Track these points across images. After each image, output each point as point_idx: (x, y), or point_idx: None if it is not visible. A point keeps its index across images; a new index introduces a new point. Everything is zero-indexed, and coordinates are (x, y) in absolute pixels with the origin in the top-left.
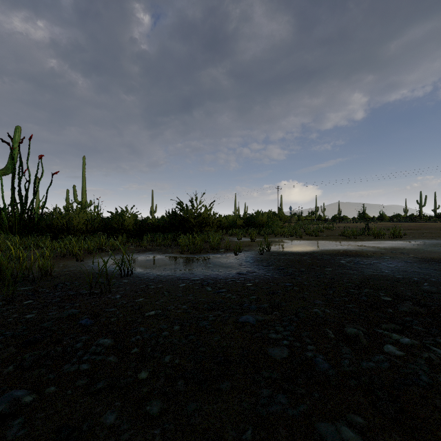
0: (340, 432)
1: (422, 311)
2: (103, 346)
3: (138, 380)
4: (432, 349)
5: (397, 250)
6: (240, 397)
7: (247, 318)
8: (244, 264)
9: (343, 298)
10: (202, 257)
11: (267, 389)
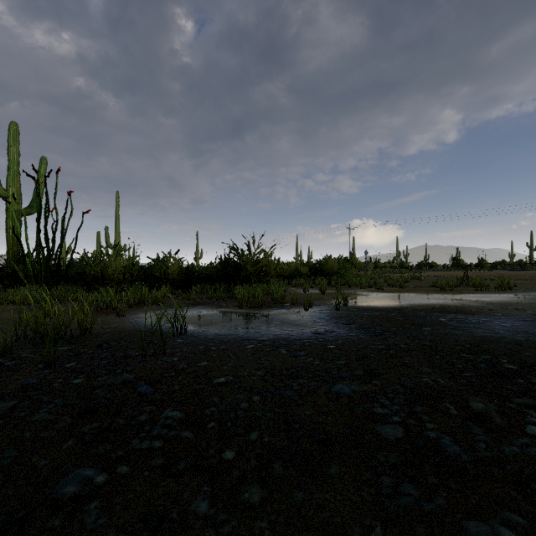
0: (498, 533)
1: None
2: (173, 418)
3: (224, 461)
4: None
5: (509, 305)
6: (356, 485)
7: (341, 387)
8: (318, 321)
9: (455, 365)
10: (265, 312)
11: (388, 477)
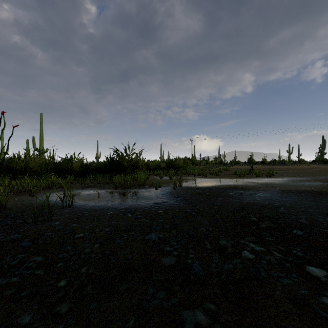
0: (196, 316)
1: (274, 227)
2: (35, 262)
3: (57, 288)
4: (273, 253)
5: (270, 185)
6: (131, 295)
7: (151, 236)
8: (161, 196)
9: (224, 219)
10: (130, 191)
11: (153, 288)
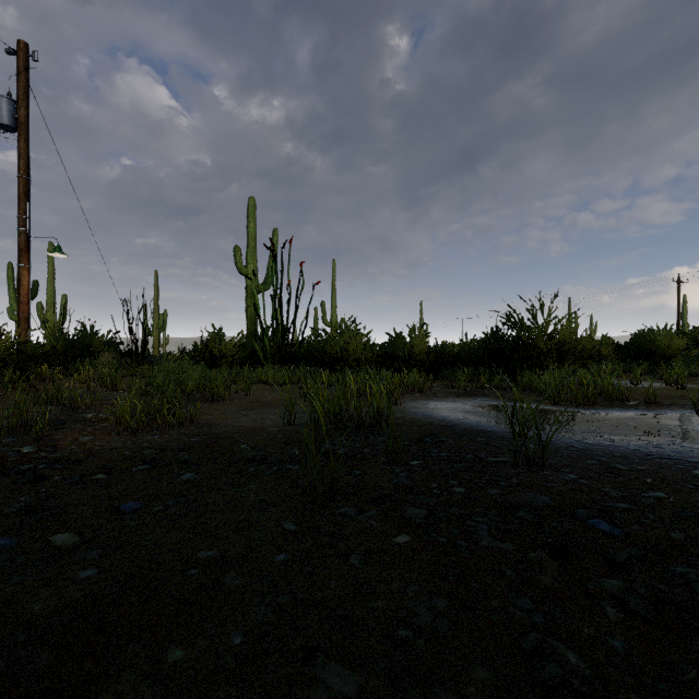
0: None
1: None
2: None
3: None
4: None
5: None
6: None
7: None
8: None
9: None
10: (611, 413)
11: None
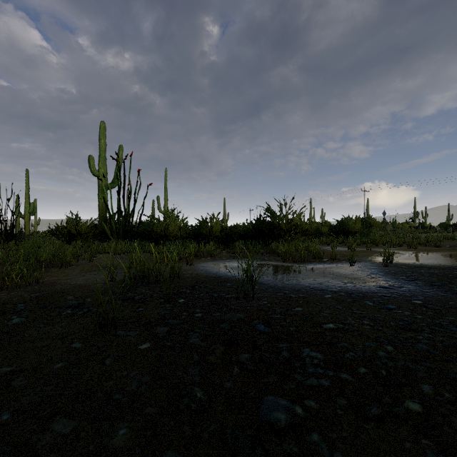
0: None
1: None
2: (317, 359)
3: (414, 412)
4: None
5: None
6: None
7: None
8: (374, 276)
9: None
10: (310, 266)
11: None
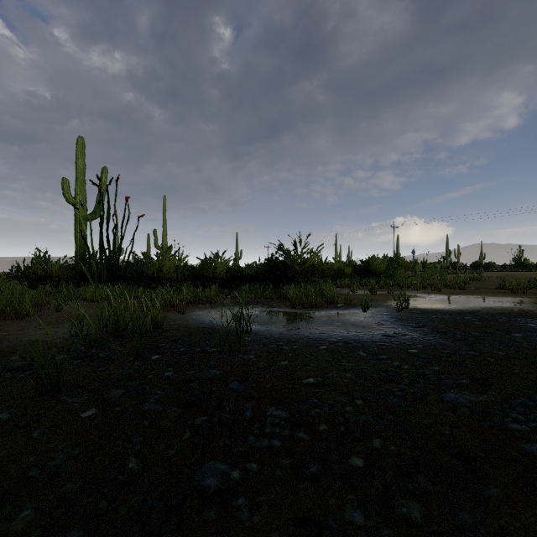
0: None
1: None
2: (279, 417)
3: (355, 468)
4: None
5: None
6: (534, 513)
7: (454, 396)
8: (383, 323)
9: None
10: (320, 313)
11: None
